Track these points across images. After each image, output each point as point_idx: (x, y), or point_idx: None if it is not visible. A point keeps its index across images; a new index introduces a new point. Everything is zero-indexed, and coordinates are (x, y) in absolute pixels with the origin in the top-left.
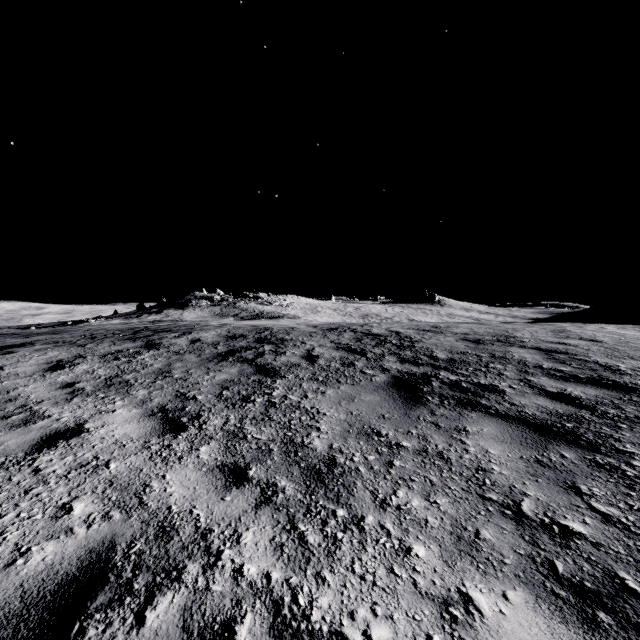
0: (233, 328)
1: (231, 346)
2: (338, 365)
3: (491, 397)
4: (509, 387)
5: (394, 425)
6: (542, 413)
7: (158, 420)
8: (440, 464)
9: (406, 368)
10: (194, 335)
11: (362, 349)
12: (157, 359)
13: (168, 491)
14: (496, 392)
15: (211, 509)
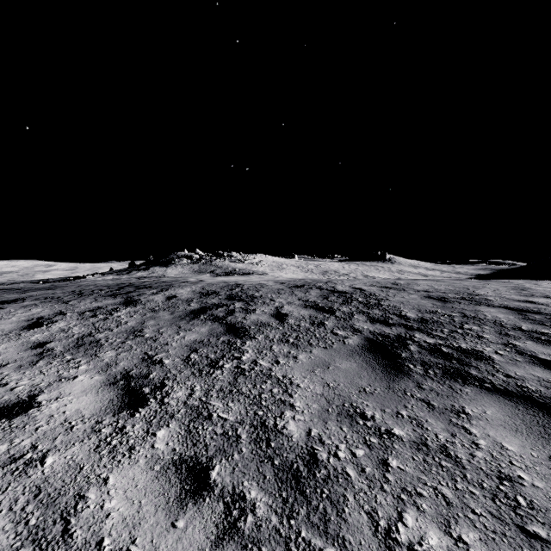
0: (207, 285)
1: (204, 303)
2: (308, 325)
3: (480, 366)
4: (495, 353)
5: (379, 403)
6: (548, 389)
7: (118, 390)
8: (449, 466)
9: (378, 329)
10: (171, 292)
11: (330, 307)
12: (132, 316)
13: (105, 508)
14: (483, 359)
15: (155, 546)
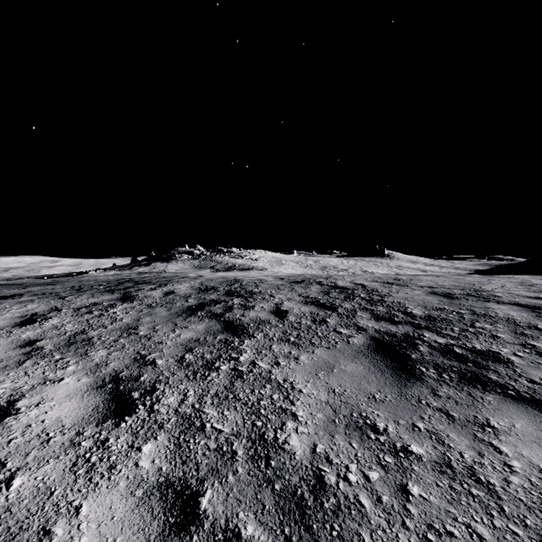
0: (206, 280)
1: (201, 299)
2: (309, 322)
3: (499, 370)
4: (514, 355)
5: (391, 413)
6: None
7: (105, 395)
8: (481, 496)
9: (383, 327)
10: (169, 287)
11: (331, 303)
12: (128, 313)
13: None
14: (502, 362)
15: None
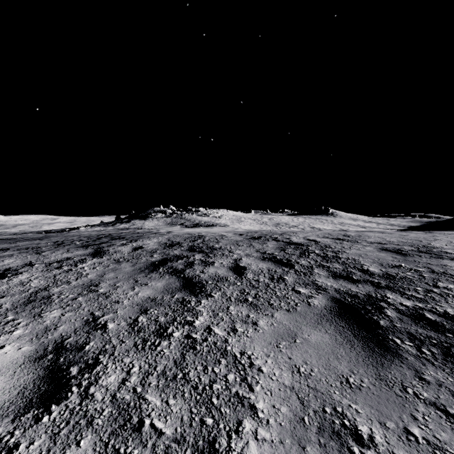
0: (173, 236)
1: (166, 254)
2: (267, 280)
3: None
4: None
5: (373, 408)
6: None
7: (40, 370)
8: None
9: (343, 286)
10: (138, 243)
11: (288, 260)
12: (95, 268)
13: None
14: None
15: None
